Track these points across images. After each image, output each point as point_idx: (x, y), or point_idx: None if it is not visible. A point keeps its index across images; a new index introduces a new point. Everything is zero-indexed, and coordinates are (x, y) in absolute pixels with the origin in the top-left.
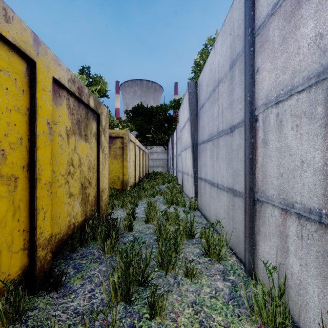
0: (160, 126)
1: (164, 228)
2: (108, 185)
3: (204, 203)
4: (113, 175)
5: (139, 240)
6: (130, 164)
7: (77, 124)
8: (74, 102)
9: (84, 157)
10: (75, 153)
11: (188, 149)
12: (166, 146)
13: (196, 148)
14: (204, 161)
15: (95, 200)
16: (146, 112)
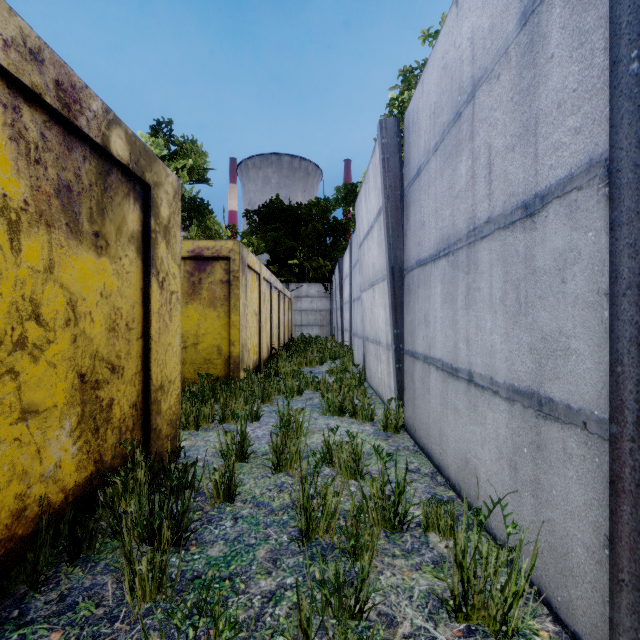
0: (316, 242)
1: (320, 501)
2: (197, 366)
3: (423, 418)
4: (206, 344)
5: (248, 534)
6: (249, 319)
7: (61, 196)
8: (43, 127)
9: (91, 297)
10: (48, 283)
11: (379, 285)
12: (329, 284)
13: (399, 280)
14: (424, 311)
15: (137, 413)
16: (288, 214)
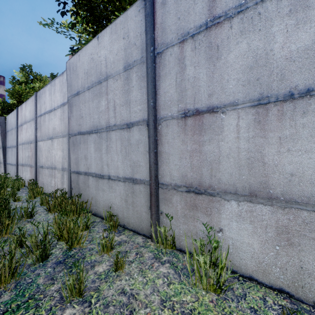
0: None
1: None
2: None
3: (9, 174)
4: None
5: None
6: None
7: None
8: None
9: None
10: None
11: (1, 149)
12: None
13: (5, 149)
14: (9, 156)
15: None
16: None
